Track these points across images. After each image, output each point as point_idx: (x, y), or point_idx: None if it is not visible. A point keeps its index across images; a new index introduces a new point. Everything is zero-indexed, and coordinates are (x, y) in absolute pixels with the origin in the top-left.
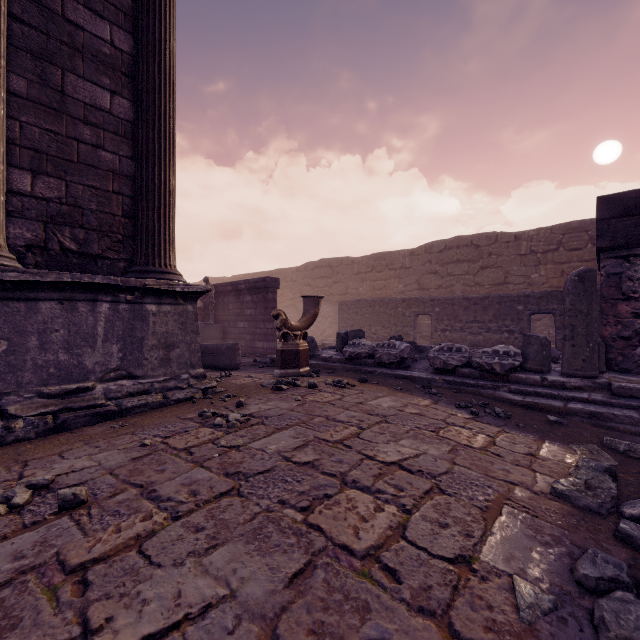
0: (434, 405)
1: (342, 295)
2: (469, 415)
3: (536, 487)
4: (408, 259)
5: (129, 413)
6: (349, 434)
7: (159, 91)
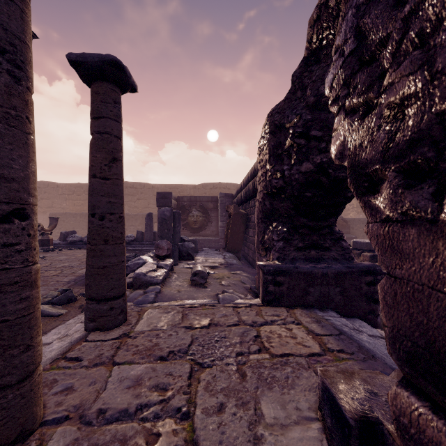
0: None
1: (49, 208)
2: None
3: None
4: None
5: None
6: (82, 255)
7: None
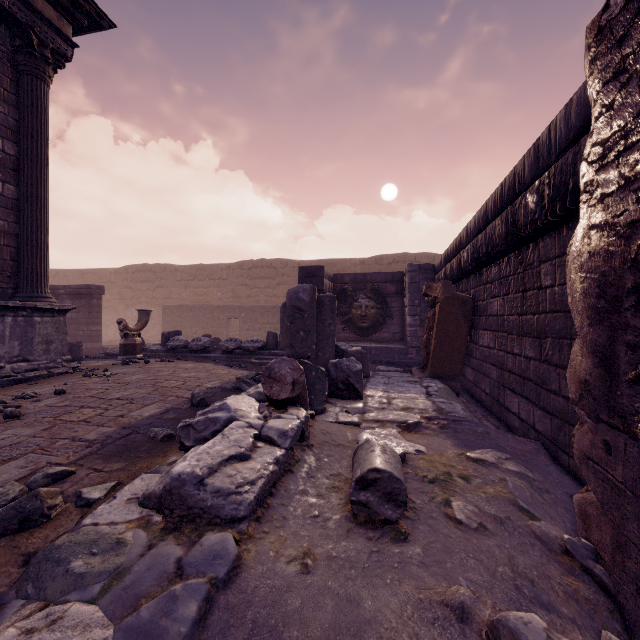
0: (214, 365)
1: (166, 299)
2: (228, 367)
3: (232, 378)
4: (225, 272)
5: (31, 380)
6: (169, 373)
7: (41, 185)
